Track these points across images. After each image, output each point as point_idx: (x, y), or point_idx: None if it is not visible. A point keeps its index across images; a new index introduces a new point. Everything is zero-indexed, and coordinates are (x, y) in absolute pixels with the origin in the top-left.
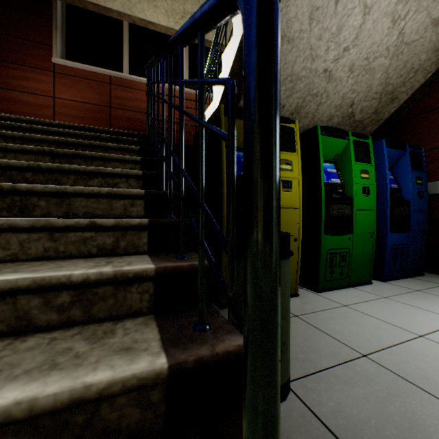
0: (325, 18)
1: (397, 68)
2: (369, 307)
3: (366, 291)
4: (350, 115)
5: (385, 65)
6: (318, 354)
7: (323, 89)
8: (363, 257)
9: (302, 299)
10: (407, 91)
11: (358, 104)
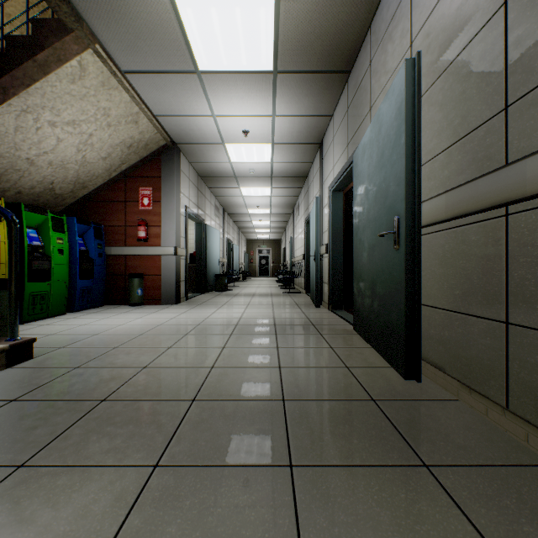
0: (29, 133)
1: (85, 172)
2: (60, 323)
3: (61, 318)
4: (52, 189)
5: (77, 168)
6: None
7: (27, 168)
8: (60, 297)
9: None
10: (94, 185)
11: (58, 184)
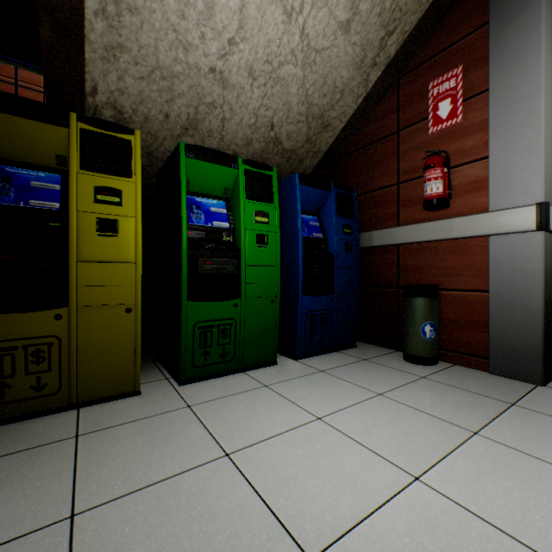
0: None
1: (316, 84)
2: (220, 406)
3: (253, 378)
4: (276, 141)
5: (299, 76)
6: None
7: (221, 98)
8: (262, 330)
9: (138, 400)
10: (341, 117)
11: (281, 127)
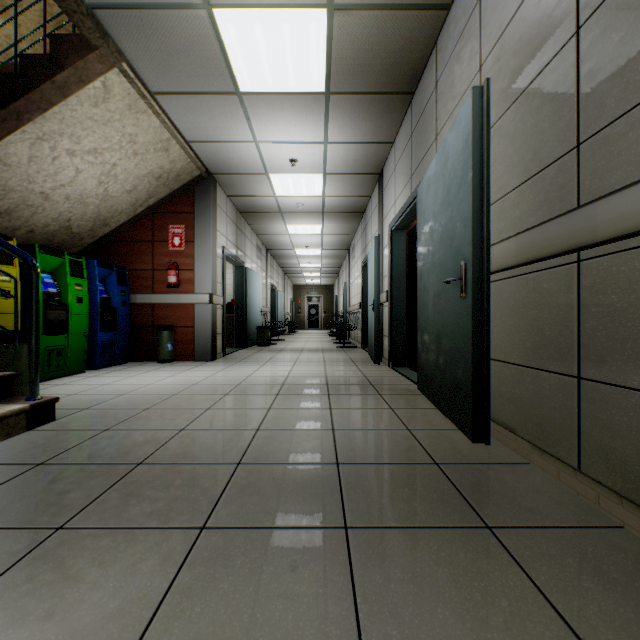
0: (45, 164)
1: (107, 208)
2: (80, 382)
3: (80, 376)
4: (69, 227)
5: (98, 203)
6: None
7: (41, 204)
8: (79, 352)
9: None
10: (117, 222)
11: (76, 221)
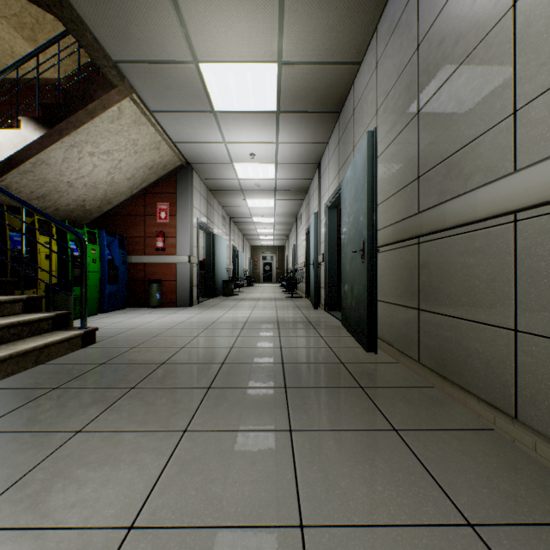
0: (73, 162)
1: (112, 191)
2: (98, 321)
3: (95, 317)
4: (83, 206)
5: (106, 188)
6: None
7: (66, 190)
8: (94, 299)
9: None
10: (118, 201)
11: (89, 201)
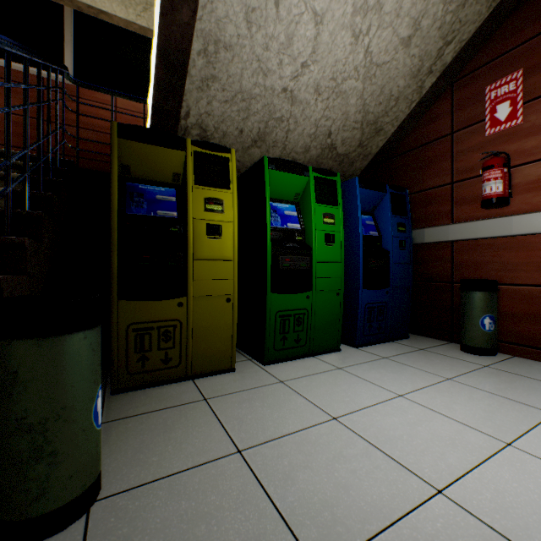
0: (267, 23)
1: (374, 94)
2: (308, 382)
3: (325, 361)
4: (331, 147)
5: (359, 89)
6: (181, 453)
7: (288, 113)
8: (328, 319)
9: (236, 375)
10: (393, 122)
11: (337, 134)
